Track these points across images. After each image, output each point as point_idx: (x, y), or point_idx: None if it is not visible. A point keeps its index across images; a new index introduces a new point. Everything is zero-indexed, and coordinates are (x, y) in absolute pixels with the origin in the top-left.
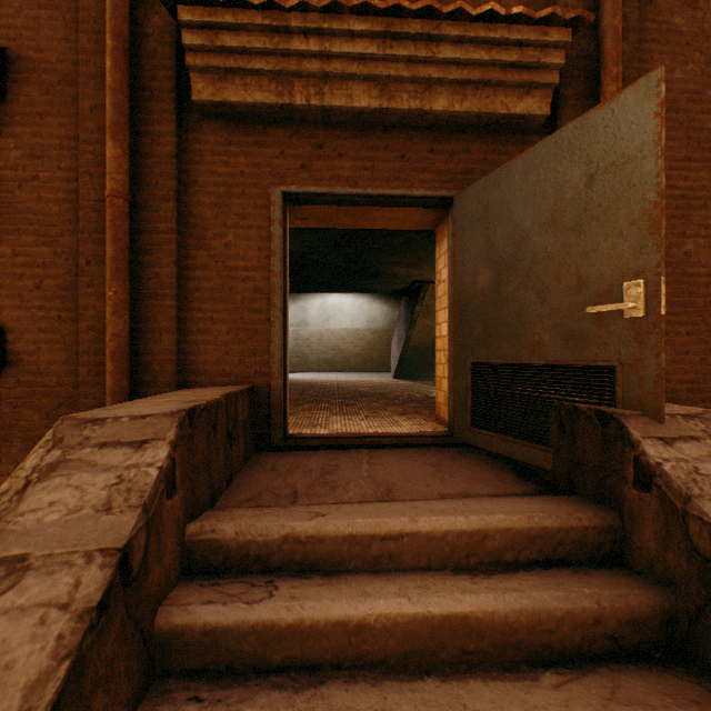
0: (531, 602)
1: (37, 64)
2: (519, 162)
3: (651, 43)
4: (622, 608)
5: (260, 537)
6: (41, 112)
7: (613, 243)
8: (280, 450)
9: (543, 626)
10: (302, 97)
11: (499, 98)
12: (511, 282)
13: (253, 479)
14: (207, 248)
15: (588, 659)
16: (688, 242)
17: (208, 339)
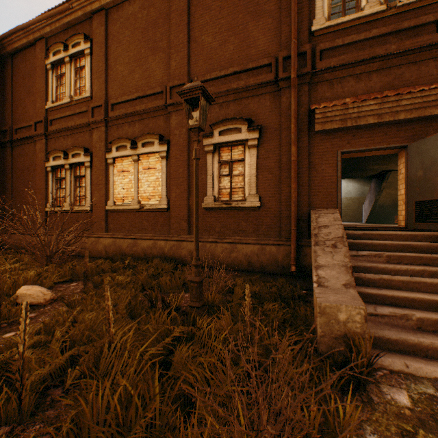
0: (427, 243)
1: (268, 127)
2: (432, 137)
3: None
4: None
5: (357, 233)
6: (269, 140)
7: None
8: None
9: (430, 248)
10: (349, 124)
11: (426, 110)
12: (430, 174)
13: None
14: (315, 171)
15: None
16: None
17: (316, 197)
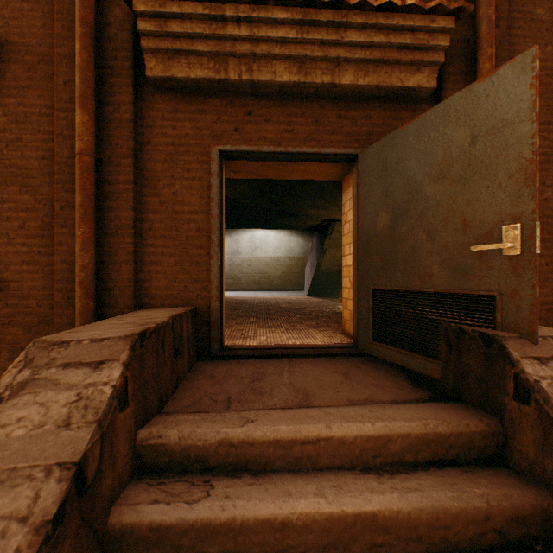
0: (430, 501)
1: (21, 47)
2: (412, 126)
3: (517, 29)
4: (508, 506)
5: (199, 441)
6: (24, 86)
7: (494, 193)
8: (217, 359)
9: (441, 522)
10: (235, 73)
11: (395, 74)
12: (406, 224)
13: (195, 385)
14: (158, 195)
15: (479, 551)
16: (547, 190)
17: (159, 269)
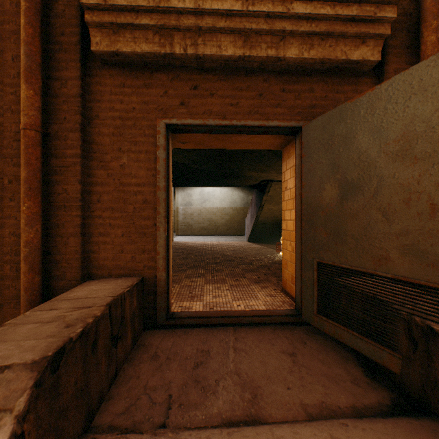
0: None
1: None
2: (364, 98)
3: None
4: None
5: None
6: None
7: None
8: (164, 327)
9: None
10: (180, 47)
11: (339, 47)
12: (356, 201)
13: (136, 372)
14: (106, 168)
15: None
16: None
17: (107, 240)
